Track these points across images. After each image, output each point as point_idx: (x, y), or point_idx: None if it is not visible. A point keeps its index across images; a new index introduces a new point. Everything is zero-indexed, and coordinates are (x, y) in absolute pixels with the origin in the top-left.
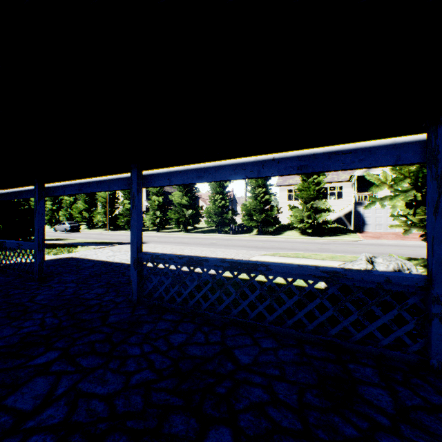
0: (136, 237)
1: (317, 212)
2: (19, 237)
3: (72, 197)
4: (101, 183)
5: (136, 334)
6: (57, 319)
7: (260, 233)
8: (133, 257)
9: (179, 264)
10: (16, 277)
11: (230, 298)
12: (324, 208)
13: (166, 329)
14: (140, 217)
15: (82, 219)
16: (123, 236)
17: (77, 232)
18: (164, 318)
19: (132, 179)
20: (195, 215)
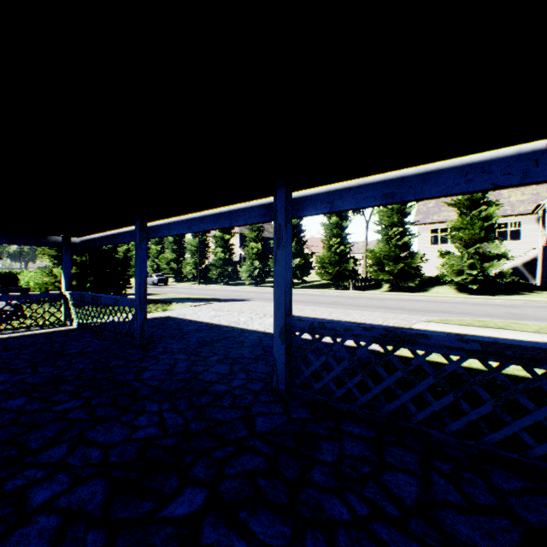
0: (284, 292)
1: (484, 259)
2: (110, 290)
3: (159, 246)
4: (218, 217)
5: (317, 464)
6: (180, 416)
7: (393, 289)
8: (279, 323)
9: (363, 340)
10: (114, 342)
11: (480, 409)
12: (498, 253)
13: (364, 457)
14: (288, 262)
15: (170, 271)
16: (217, 291)
17: (164, 286)
18: (347, 432)
19: (276, 204)
20: (303, 266)
